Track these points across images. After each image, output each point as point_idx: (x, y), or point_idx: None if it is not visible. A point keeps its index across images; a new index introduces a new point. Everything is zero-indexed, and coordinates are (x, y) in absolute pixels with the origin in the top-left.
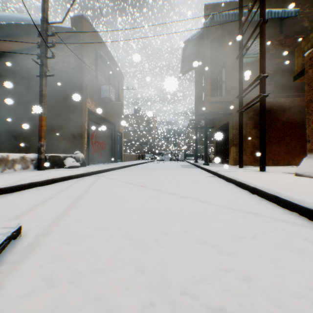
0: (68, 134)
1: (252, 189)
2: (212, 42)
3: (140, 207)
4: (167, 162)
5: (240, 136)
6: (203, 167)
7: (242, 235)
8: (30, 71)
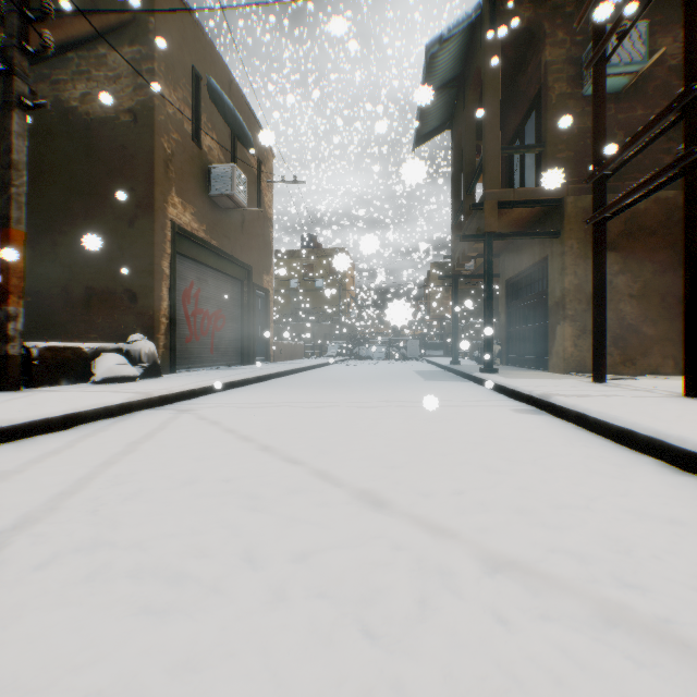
0: (117, 289)
1: None
2: (502, 49)
3: None
4: (381, 362)
5: (599, 290)
6: (485, 379)
7: None
8: None
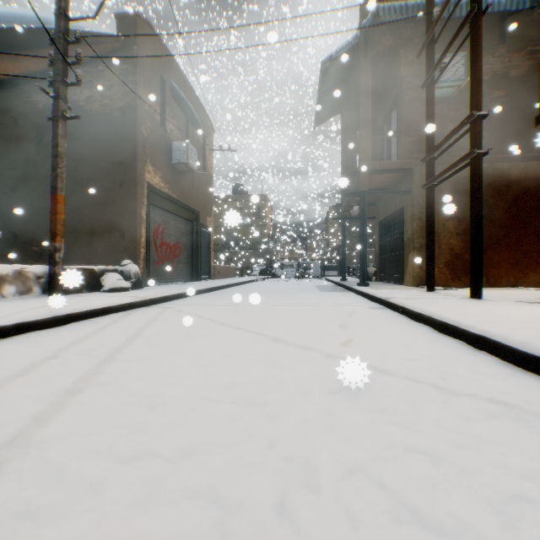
0: (111, 229)
1: (475, 339)
2: (374, 62)
3: (237, 385)
4: (292, 279)
5: (430, 232)
6: (359, 290)
7: (513, 487)
8: (42, 114)
